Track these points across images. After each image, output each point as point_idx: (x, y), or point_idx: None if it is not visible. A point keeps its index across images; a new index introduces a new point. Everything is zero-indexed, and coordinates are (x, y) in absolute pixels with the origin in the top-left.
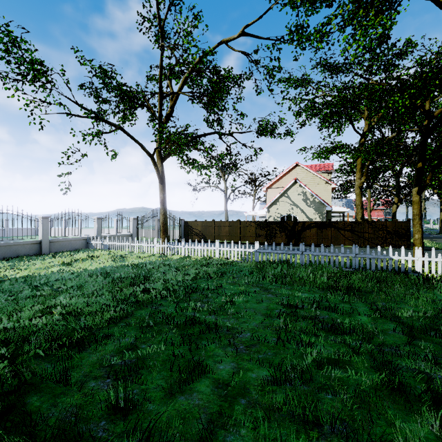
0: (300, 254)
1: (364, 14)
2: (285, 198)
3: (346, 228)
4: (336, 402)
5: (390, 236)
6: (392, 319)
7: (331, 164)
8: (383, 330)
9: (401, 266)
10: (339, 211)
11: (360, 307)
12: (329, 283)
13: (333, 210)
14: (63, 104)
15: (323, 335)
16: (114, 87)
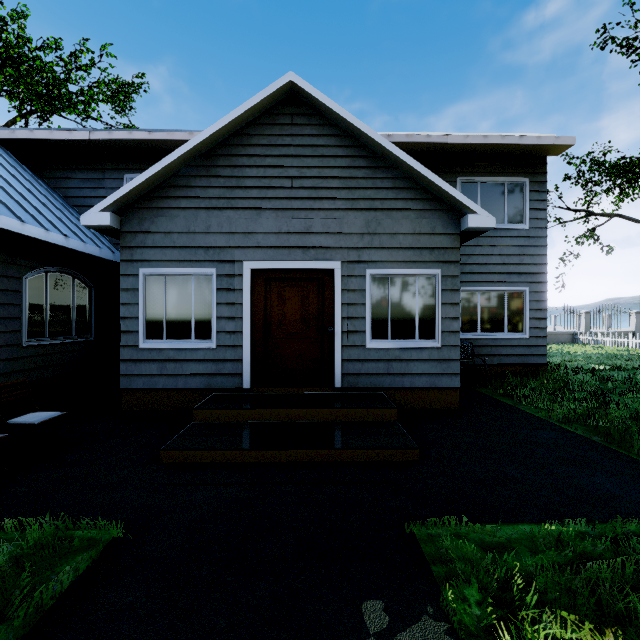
0: None
1: None
2: None
3: None
4: None
5: None
6: None
7: None
8: None
9: None
10: None
11: None
12: None
13: None
14: (558, 219)
15: None
16: (608, 171)
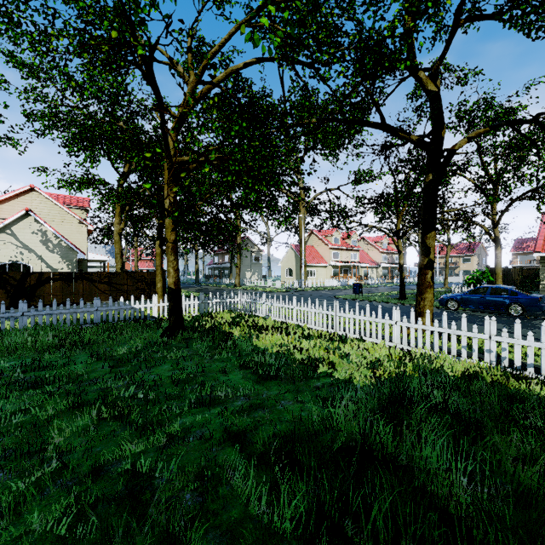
0: (19, 316)
1: (89, 60)
2: (8, 236)
3: (103, 280)
4: (5, 438)
5: (149, 287)
6: (108, 359)
7: (87, 199)
8: (94, 370)
9: (142, 313)
10: (98, 260)
11: (80, 358)
12: (53, 343)
13: (90, 258)
14: None
15: (16, 393)
16: None
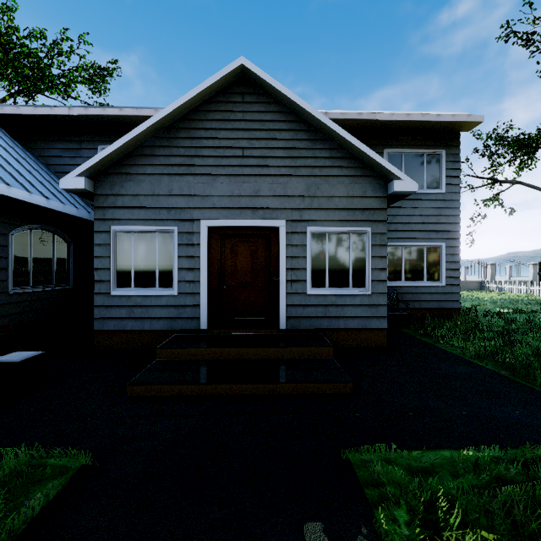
0: None
1: None
2: None
3: None
4: None
5: None
6: None
7: None
8: None
9: None
10: None
11: None
12: None
13: None
14: (469, 185)
15: None
16: (510, 145)
